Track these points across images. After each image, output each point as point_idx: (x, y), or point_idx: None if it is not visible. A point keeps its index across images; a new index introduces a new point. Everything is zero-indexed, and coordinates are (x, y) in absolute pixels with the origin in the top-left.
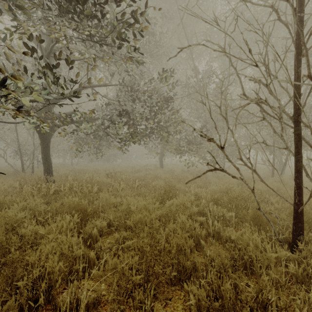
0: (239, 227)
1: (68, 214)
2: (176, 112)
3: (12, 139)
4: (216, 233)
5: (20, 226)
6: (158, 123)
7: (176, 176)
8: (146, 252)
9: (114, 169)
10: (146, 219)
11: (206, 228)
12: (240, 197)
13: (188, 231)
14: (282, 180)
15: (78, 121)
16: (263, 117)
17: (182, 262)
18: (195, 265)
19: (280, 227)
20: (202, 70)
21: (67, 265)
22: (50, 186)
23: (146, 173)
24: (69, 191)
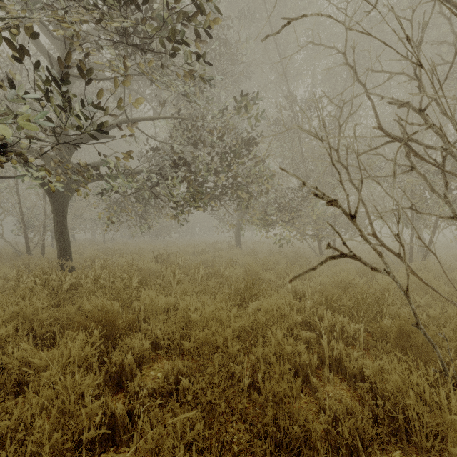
0: (373, 351)
1: (85, 328)
2: (262, 161)
3: (11, 203)
4: (334, 360)
5: (3, 350)
6: (234, 179)
7: (262, 260)
8: (218, 413)
9: (167, 249)
10: (217, 338)
11: (318, 352)
12: (369, 297)
13: (288, 359)
14: (429, 267)
15: (111, 175)
16: (410, 165)
17: (283, 425)
18: (306, 429)
19: (444, 351)
20: (300, 99)
21: (74, 430)
22: (63, 278)
23: (216, 255)
24: (94, 286)
